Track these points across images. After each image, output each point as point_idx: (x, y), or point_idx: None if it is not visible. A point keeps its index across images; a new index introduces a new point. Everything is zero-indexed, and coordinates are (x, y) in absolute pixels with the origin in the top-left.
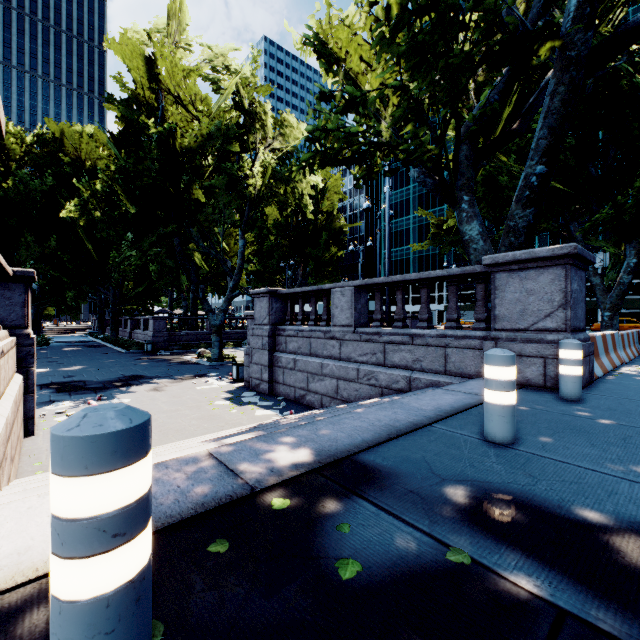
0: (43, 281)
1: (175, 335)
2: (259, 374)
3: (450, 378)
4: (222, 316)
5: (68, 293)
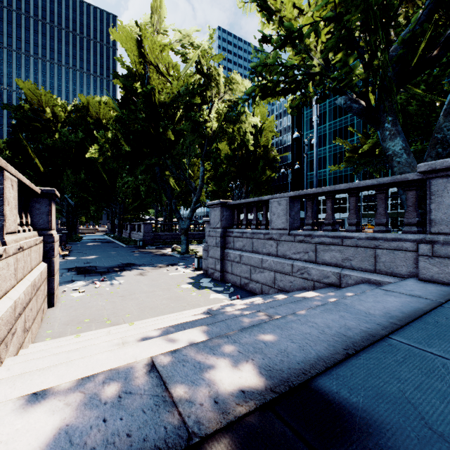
0: (77, 199)
1: (157, 235)
2: (213, 265)
3: (380, 276)
4: (188, 222)
5: (91, 207)
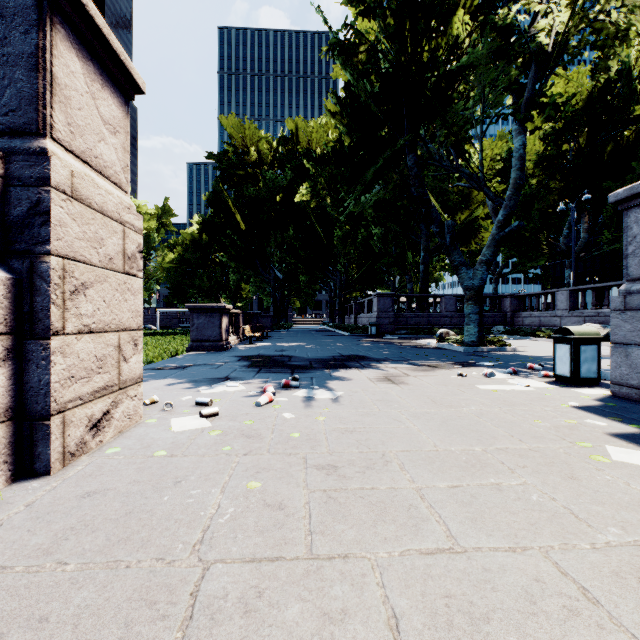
0: (285, 269)
1: (402, 317)
2: None
3: None
4: (483, 271)
5: (302, 279)
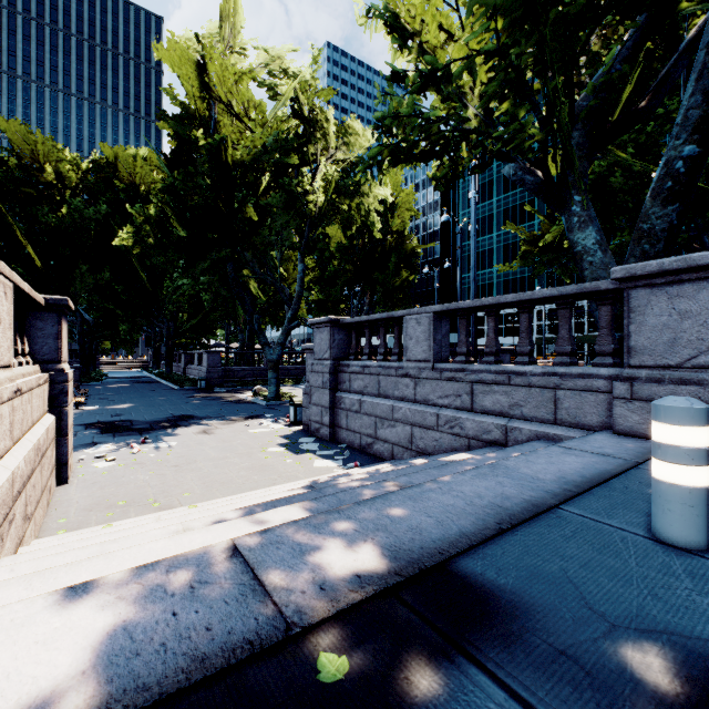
0: (97, 313)
1: (230, 371)
2: (319, 417)
3: (562, 429)
4: (279, 350)
5: (122, 326)
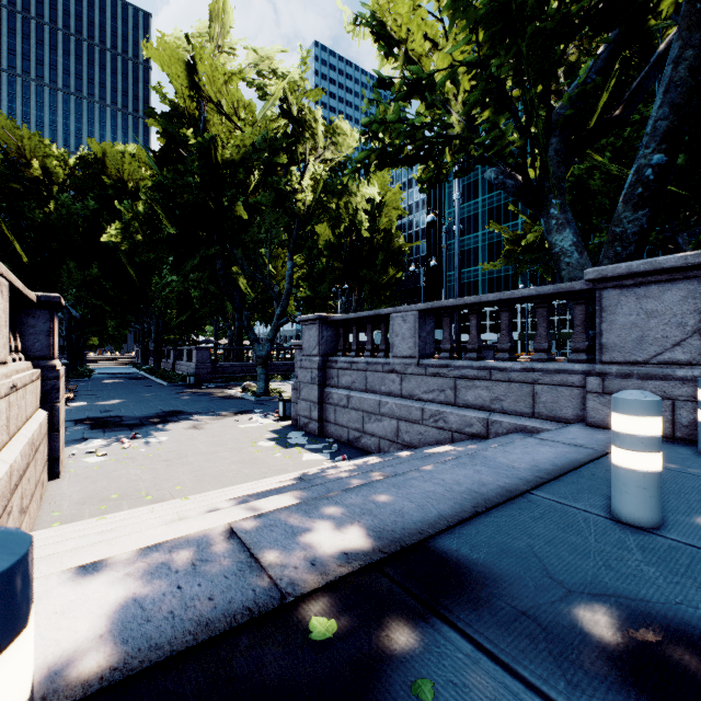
0: (85, 310)
1: (219, 367)
2: (308, 412)
3: (540, 422)
4: (268, 346)
5: (110, 322)
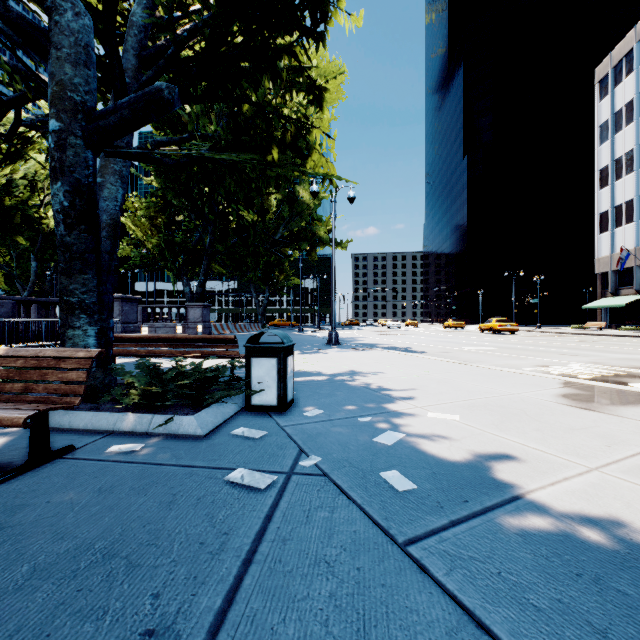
0: None
1: None
2: None
3: None
4: None
5: None
